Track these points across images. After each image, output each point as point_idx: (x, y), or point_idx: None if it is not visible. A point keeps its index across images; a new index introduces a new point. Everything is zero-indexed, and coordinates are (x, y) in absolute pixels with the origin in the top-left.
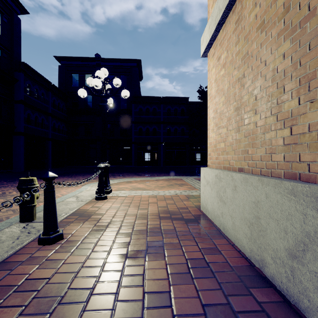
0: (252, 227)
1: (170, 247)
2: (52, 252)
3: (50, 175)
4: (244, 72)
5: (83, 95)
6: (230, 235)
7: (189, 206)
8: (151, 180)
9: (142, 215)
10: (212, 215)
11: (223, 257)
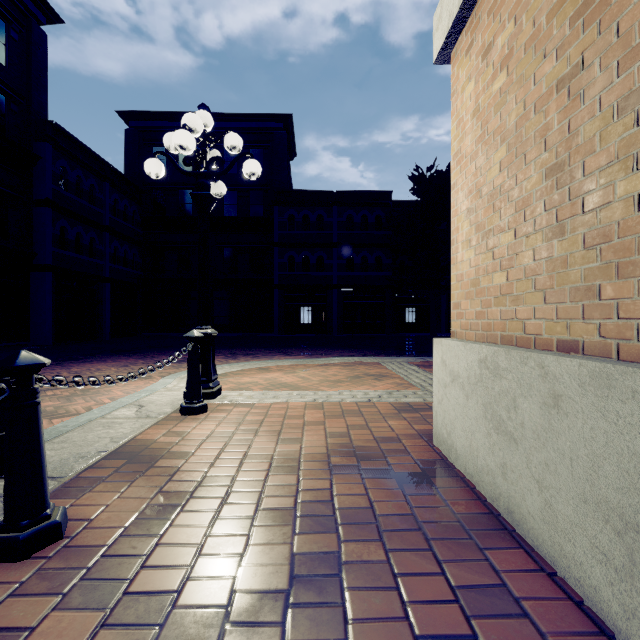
0: (637, 538)
1: (360, 578)
2: (11, 590)
3: (24, 361)
4: (584, 53)
5: (155, 172)
6: (534, 535)
7: (402, 435)
8: (312, 365)
9: (287, 458)
10: (470, 466)
11: (534, 628)
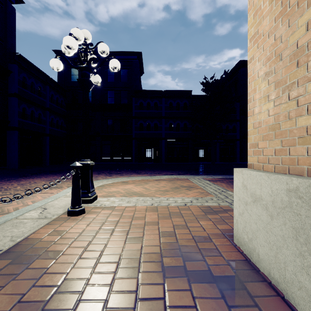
0: None
1: None
2: None
3: None
4: None
5: (56, 66)
6: None
7: (210, 233)
8: (151, 180)
9: (131, 257)
10: (276, 273)
11: None
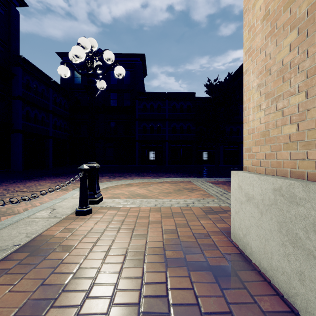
0: None
1: None
2: None
3: None
4: None
5: (64, 73)
6: None
7: (210, 231)
8: (154, 182)
9: (136, 251)
10: (264, 263)
11: None
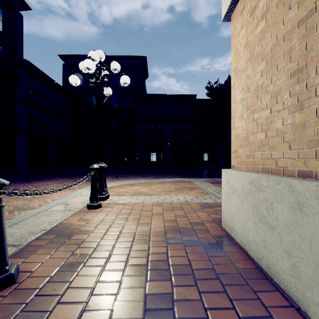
0: None
1: (185, 310)
2: None
3: None
4: (317, 2)
5: (75, 82)
6: (285, 283)
7: (204, 220)
8: (156, 182)
9: (143, 234)
10: (244, 240)
11: None
